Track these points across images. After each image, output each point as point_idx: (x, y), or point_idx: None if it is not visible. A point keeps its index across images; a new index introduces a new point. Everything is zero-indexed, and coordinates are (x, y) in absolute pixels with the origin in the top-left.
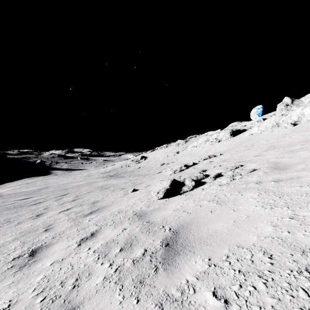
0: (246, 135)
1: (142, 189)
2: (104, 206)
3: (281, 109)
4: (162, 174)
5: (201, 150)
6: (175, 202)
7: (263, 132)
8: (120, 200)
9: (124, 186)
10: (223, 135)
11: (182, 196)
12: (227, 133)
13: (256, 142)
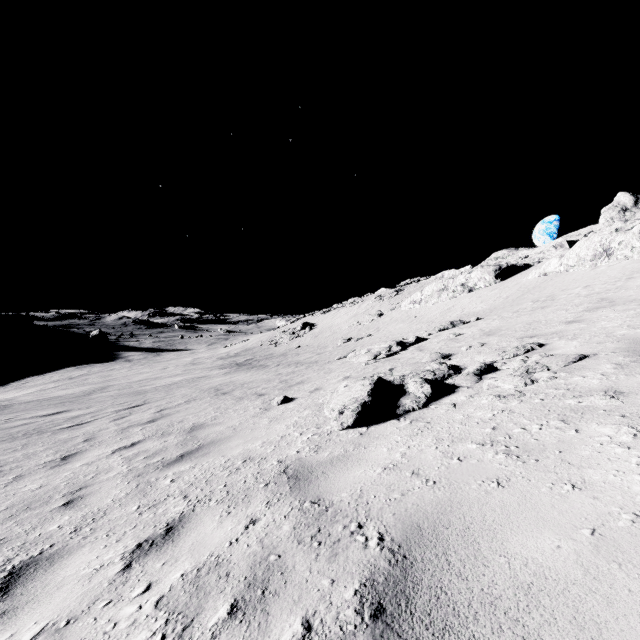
0: (531, 277)
1: (304, 397)
2: (214, 438)
3: (610, 218)
4: (349, 361)
5: (430, 310)
6: (386, 440)
7: (573, 269)
8: (253, 426)
9: (265, 388)
10: (479, 278)
11: (403, 425)
12: (488, 273)
13: (560, 292)
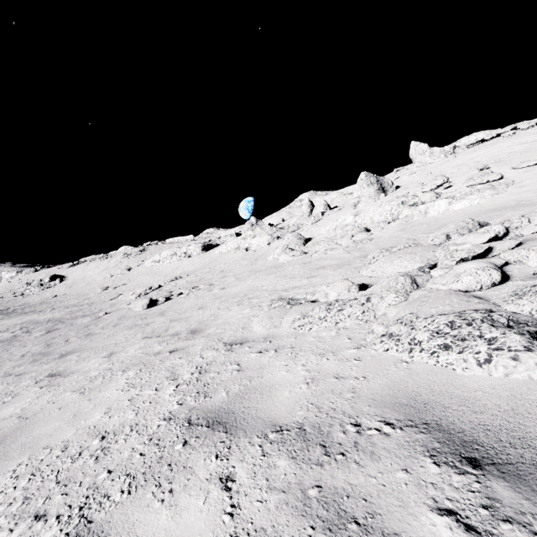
0: (216, 253)
1: (115, 311)
2: (91, 323)
3: (248, 228)
4: (122, 299)
5: (166, 267)
6: (156, 308)
7: (229, 252)
8: (103, 319)
9: (78, 315)
10: (194, 250)
11: (159, 306)
12: (198, 247)
13: (218, 264)
